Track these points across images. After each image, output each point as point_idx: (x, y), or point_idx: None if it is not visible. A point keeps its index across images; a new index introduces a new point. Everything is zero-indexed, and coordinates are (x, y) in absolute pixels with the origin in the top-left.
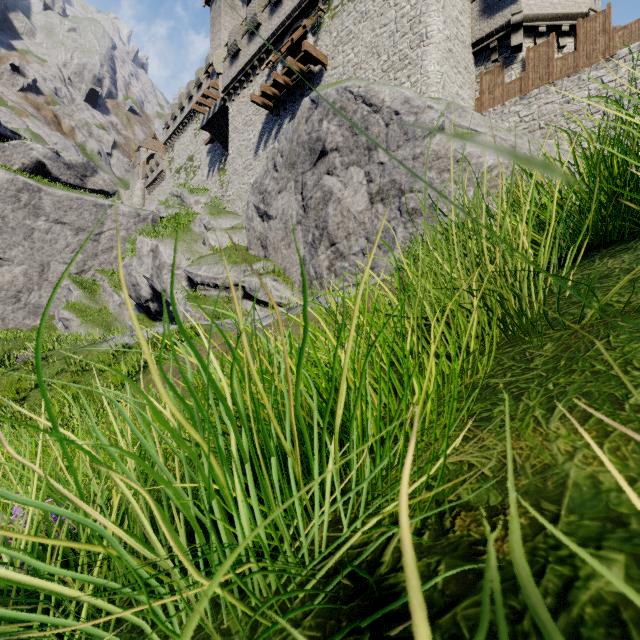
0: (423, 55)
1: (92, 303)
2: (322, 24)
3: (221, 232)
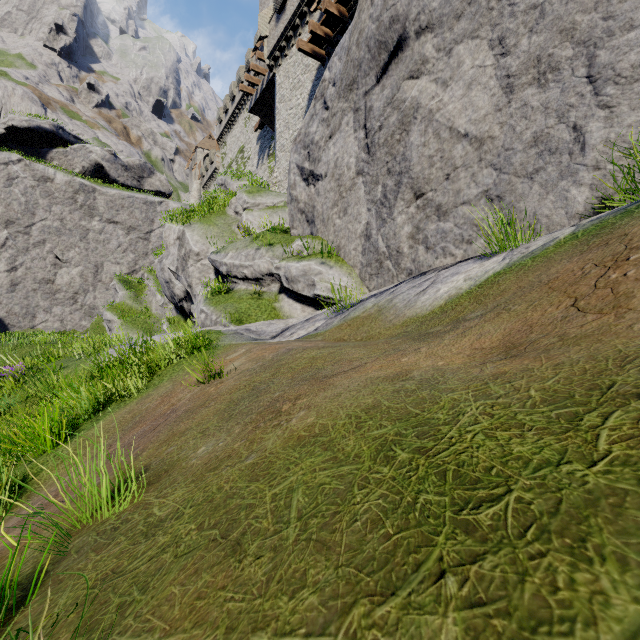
0: None
1: (135, 303)
2: None
3: (259, 212)
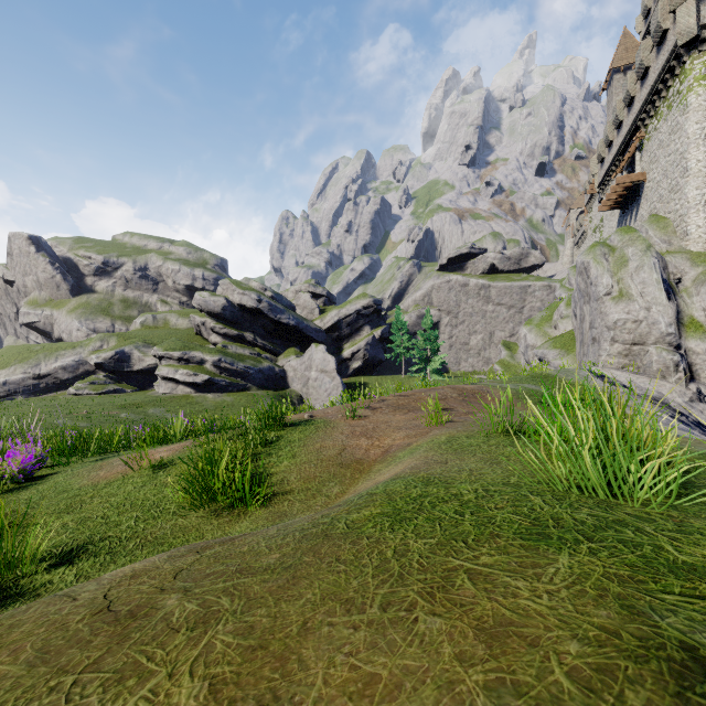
0: (684, 185)
1: (511, 360)
2: (643, 144)
3: (566, 320)
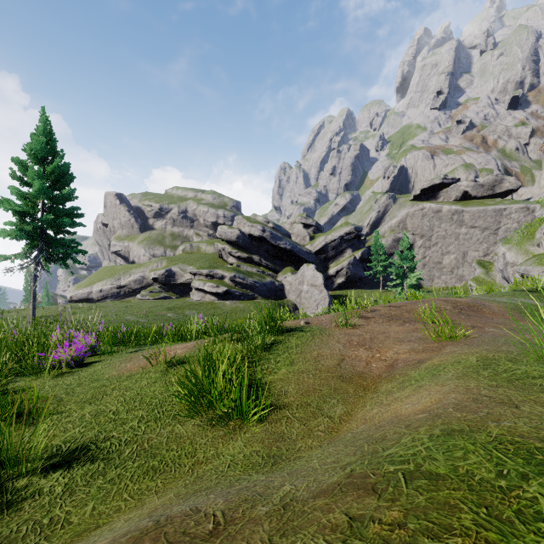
0: None
1: (486, 277)
2: None
3: None
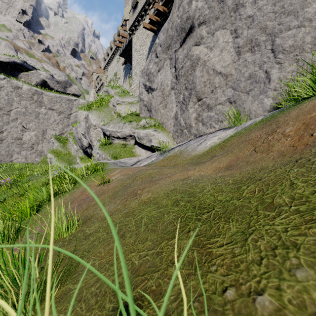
0: None
1: (63, 149)
2: None
3: (124, 105)
